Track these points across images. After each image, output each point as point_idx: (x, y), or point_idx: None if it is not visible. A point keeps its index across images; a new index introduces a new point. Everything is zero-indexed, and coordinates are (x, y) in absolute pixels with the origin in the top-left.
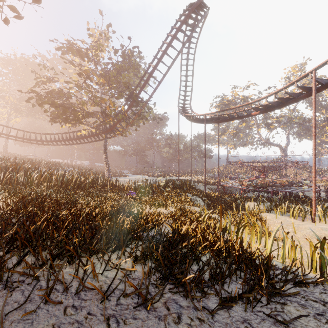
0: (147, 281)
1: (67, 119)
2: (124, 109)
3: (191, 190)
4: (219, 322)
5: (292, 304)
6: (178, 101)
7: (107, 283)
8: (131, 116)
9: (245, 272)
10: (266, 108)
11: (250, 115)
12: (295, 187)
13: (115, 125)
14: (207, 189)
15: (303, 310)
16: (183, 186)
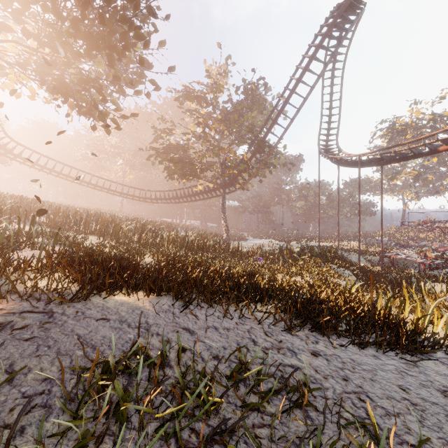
0: (289, 323)
1: (185, 174)
2: (246, 158)
3: (338, 260)
4: (350, 351)
5: (433, 361)
6: (318, 138)
7: (258, 318)
8: (254, 164)
9: (385, 332)
10: None
11: (435, 151)
12: None
13: (236, 177)
14: (363, 262)
15: (442, 366)
16: (325, 254)
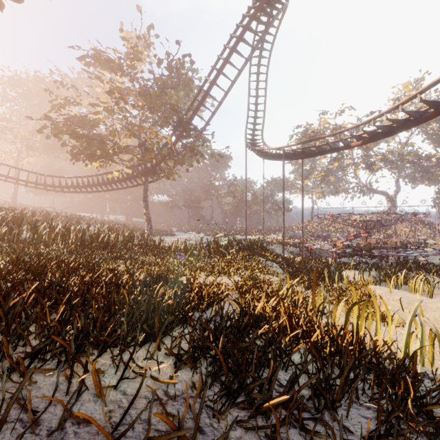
0: (198, 402)
1: (93, 155)
2: (170, 141)
3: (265, 253)
4: None
5: None
6: (245, 131)
7: (123, 406)
8: (180, 151)
9: (373, 387)
10: (372, 136)
11: (348, 147)
12: (413, 250)
13: (159, 163)
14: (285, 253)
15: None
16: (252, 247)
